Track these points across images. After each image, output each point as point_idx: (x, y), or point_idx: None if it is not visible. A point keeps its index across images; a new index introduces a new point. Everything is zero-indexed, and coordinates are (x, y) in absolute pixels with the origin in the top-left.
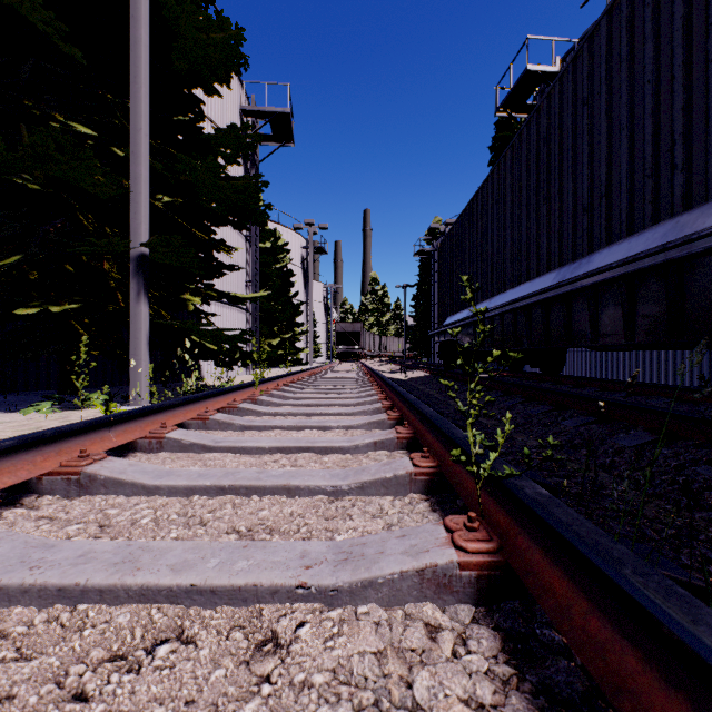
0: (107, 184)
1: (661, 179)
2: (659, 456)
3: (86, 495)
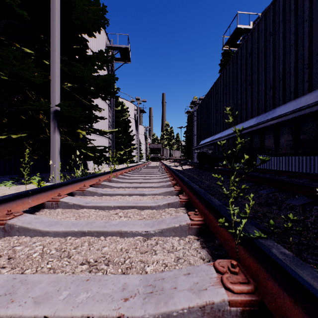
0: (39, 76)
1: (313, 69)
2: (315, 211)
3: (8, 236)
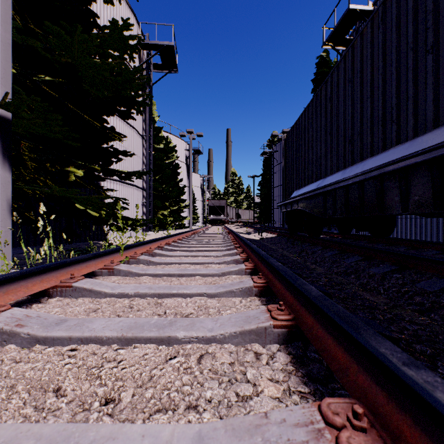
0: None
1: None
2: None
3: None
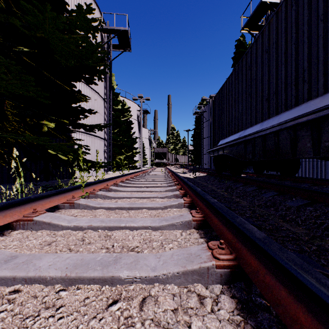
0: None
1: None
2: None
3: None
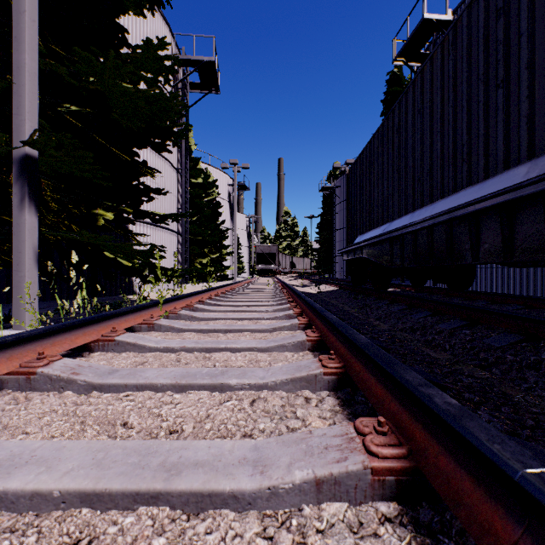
0: None
1: None
2: None
3: None
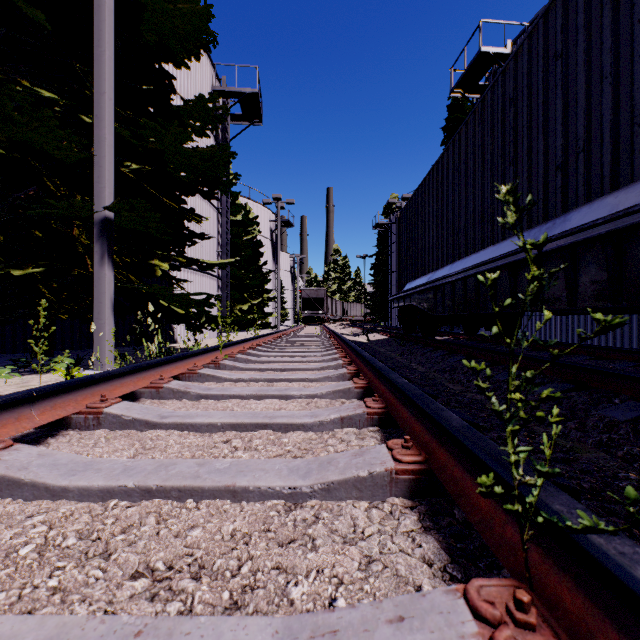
0: (70, 147)
1: None
2: None
3: None
